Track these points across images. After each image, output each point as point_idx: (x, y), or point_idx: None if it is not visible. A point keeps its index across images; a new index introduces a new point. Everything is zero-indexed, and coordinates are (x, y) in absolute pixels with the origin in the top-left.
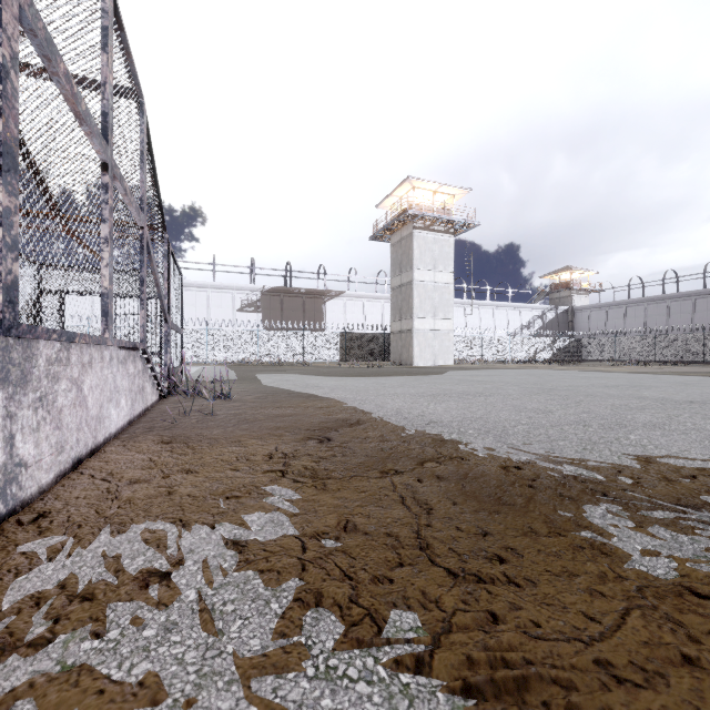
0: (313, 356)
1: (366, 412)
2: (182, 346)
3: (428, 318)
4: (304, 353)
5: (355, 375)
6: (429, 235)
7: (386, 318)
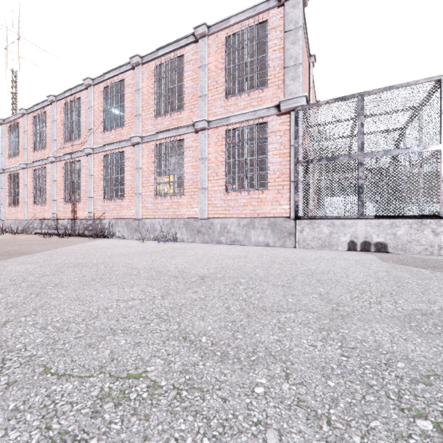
0: None
1: None
2: None
3: None
4: None
5: None
6: None
7: None
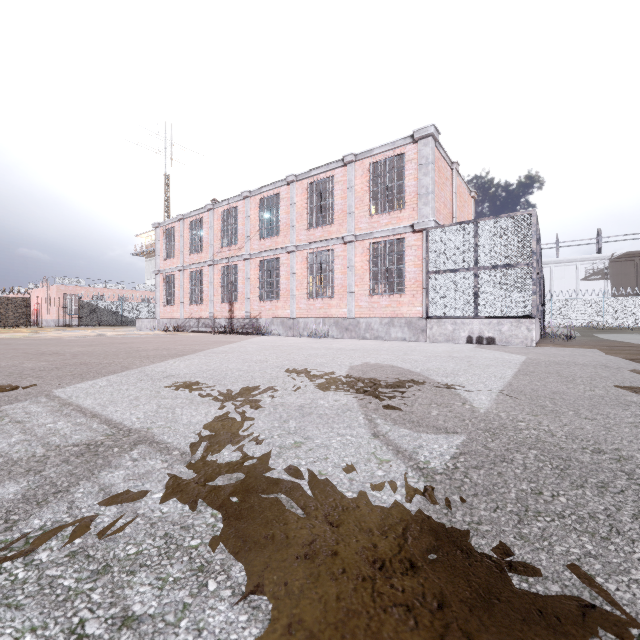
0: None
1: None
2: (543, 315)
3: None
4: None
5: None
6: None
7: None
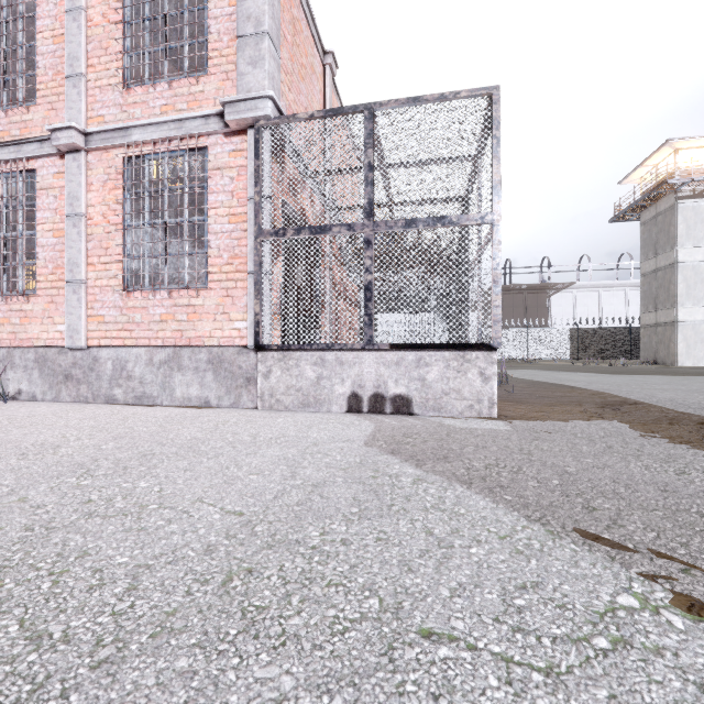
0: (538, 354)
1: (638, 398)
2: None
3: (701, 307)
4: (528, 350)
5: (603, 373)
6: (702, 203)
7: (631, 309)
